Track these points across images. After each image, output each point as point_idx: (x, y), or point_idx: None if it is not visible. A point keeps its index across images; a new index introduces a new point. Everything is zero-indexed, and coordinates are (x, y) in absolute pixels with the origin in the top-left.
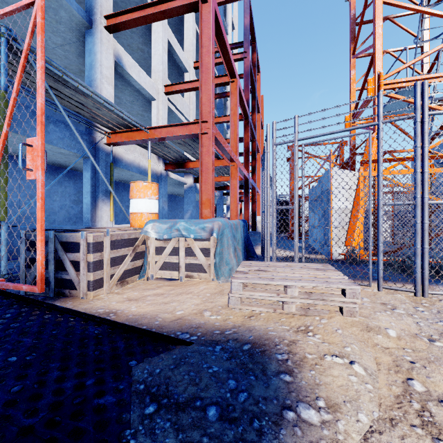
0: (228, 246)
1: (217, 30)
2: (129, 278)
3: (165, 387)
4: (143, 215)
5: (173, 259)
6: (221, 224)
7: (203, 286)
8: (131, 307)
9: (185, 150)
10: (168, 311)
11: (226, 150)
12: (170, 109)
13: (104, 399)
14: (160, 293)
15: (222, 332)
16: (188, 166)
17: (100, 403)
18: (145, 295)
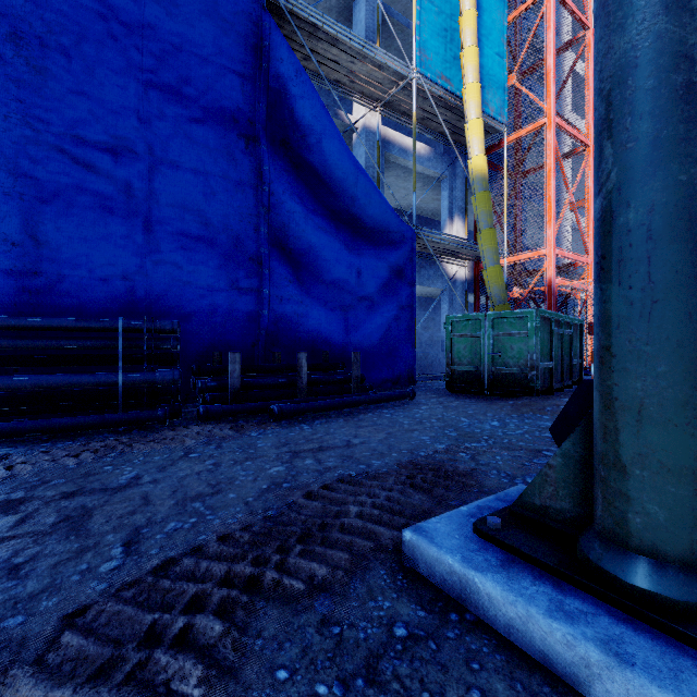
0: None
1: None
2: None
3: None
4: None
5: None
6: None
7: None
8: None
9: None
10: None
11: None
12: None
13: None
14: None
15: None
16: None
17: None
18: None
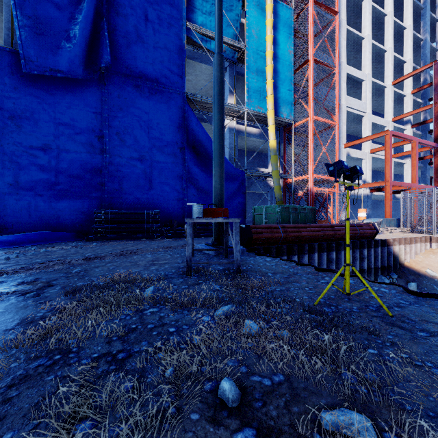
0: (384, 224)
1: (395, 135)
2: None
3: None
4: (362, 217)
5: None
6: (382, 219)
7: None
8: None
9: None
10: None
11: (402, 186)
12: (373, 157)
13: None
14: None
15: None
16: (384, 190)
17: None
18: None
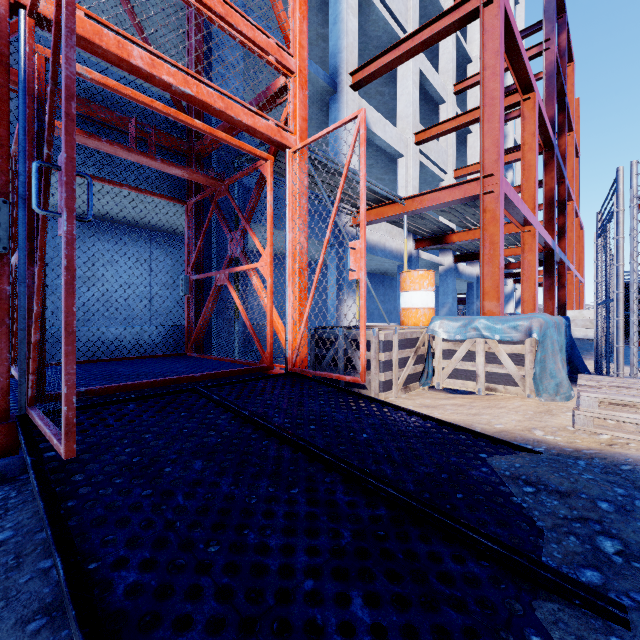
0: (552, 352)
1: (504, 34)
2: (410, 384)
3: (535, 478)
4: (418, 311)
5: (467, 366)
6: (542, 322)
7: (518, 402)
8: (433, 413)
9: (449, 218)
10: (483, 423)
11: (520, 210)
12: (421, 162)
13: (476, 473)
14: (459, 404)
15: (577, 450)
16: (450, 240)
17: (474, 475)
18: (441, 403)
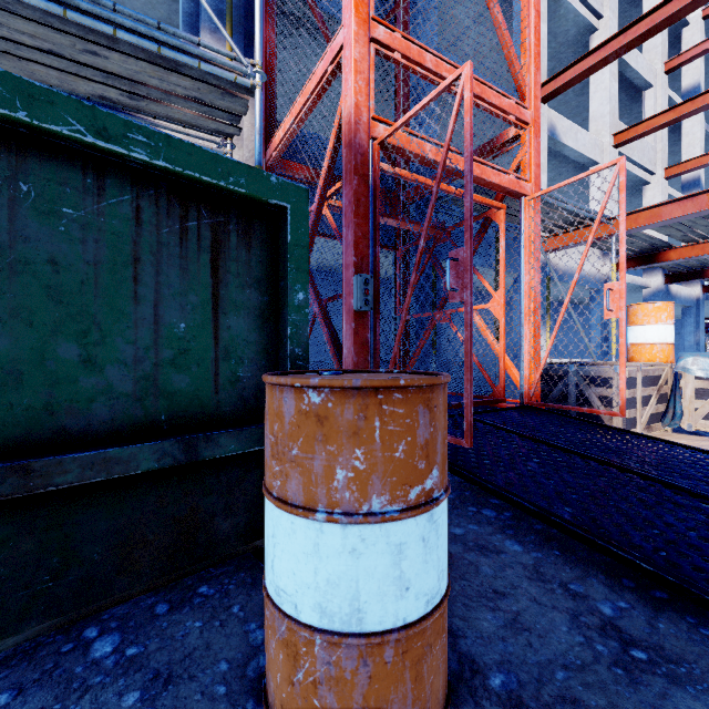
0: None
1: None
2: (652, 424)
3: None
4: (654, 347)
5: None
6: None
7: None
8: None
9: (668, 233)
10: None
11: None
12: None
13: None
14: None
15: None
16: (666, 258)
17: None
18: (703, 444)
